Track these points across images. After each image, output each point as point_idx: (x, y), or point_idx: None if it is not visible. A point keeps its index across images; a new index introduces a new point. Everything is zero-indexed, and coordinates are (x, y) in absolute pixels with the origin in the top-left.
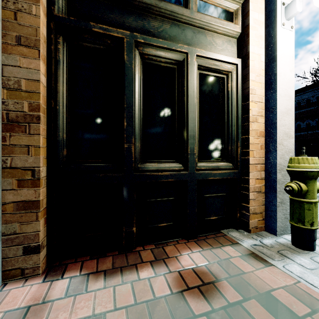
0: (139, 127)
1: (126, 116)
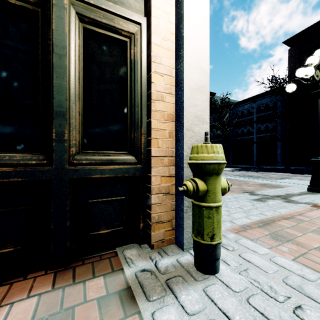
0: None
1: None
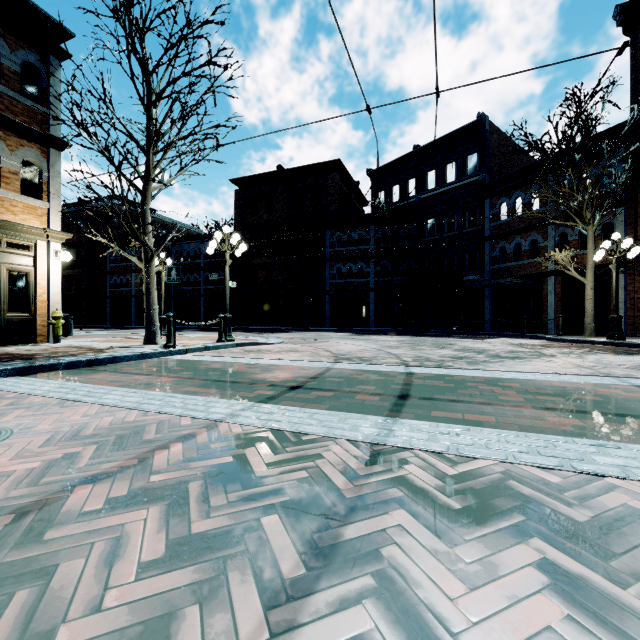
0: None
1: None
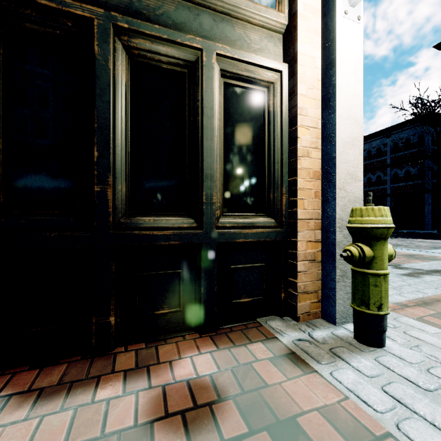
0: (123, 160)
1: (97, 142)
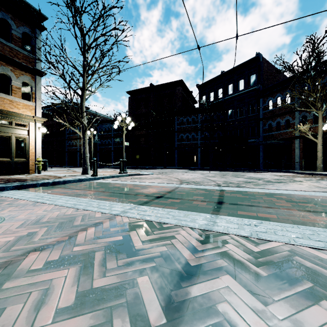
0: None
1: None
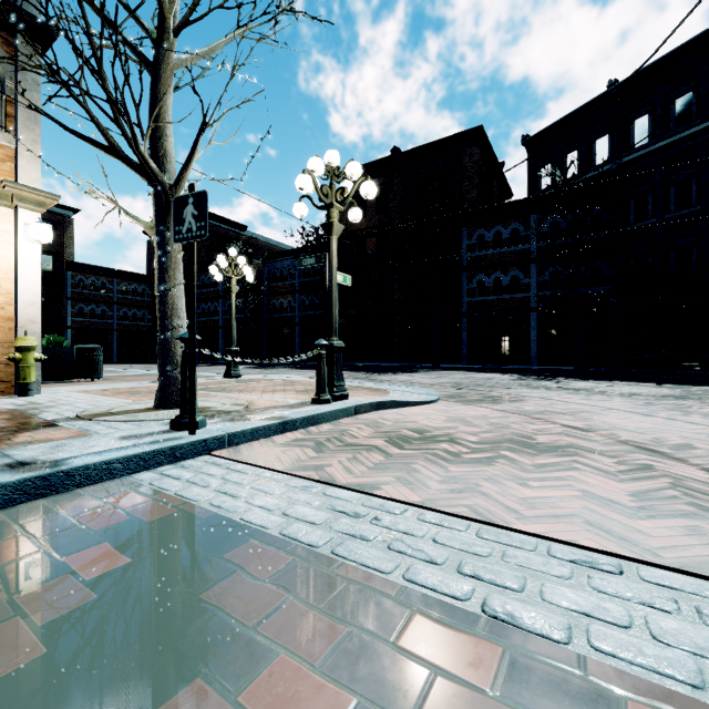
0: None
1: None
